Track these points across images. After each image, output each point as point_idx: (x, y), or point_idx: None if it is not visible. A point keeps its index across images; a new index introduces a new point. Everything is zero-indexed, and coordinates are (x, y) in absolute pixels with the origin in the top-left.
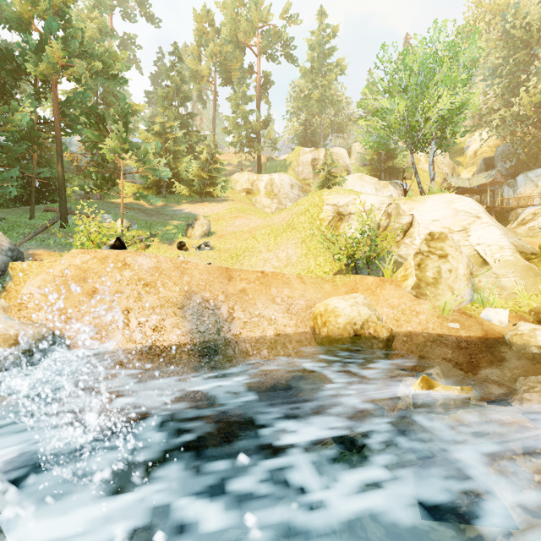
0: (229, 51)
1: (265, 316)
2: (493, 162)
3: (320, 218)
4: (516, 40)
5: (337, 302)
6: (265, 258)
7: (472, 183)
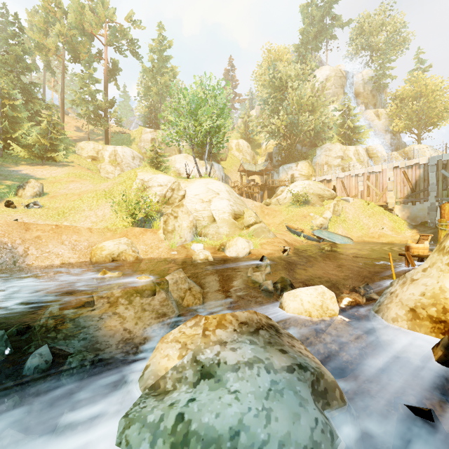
0: (76, 35)
1: (54, 252)
2: (272, 156)
3: (132, 188)
4: (276, 85)
5: (108, 242)
6: (86, 215)
7: (256, 168)
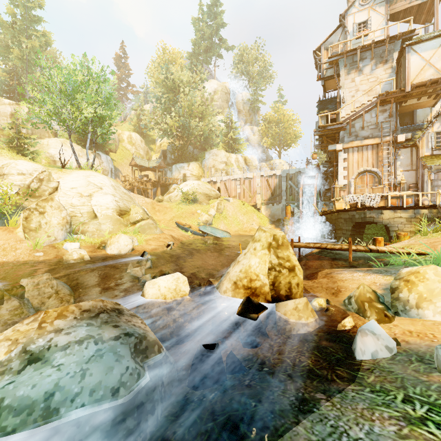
0: None
1: None
2: (166, 154)
3: None
4: (169, 86)
5: None
6: None
7: (150, 164)
